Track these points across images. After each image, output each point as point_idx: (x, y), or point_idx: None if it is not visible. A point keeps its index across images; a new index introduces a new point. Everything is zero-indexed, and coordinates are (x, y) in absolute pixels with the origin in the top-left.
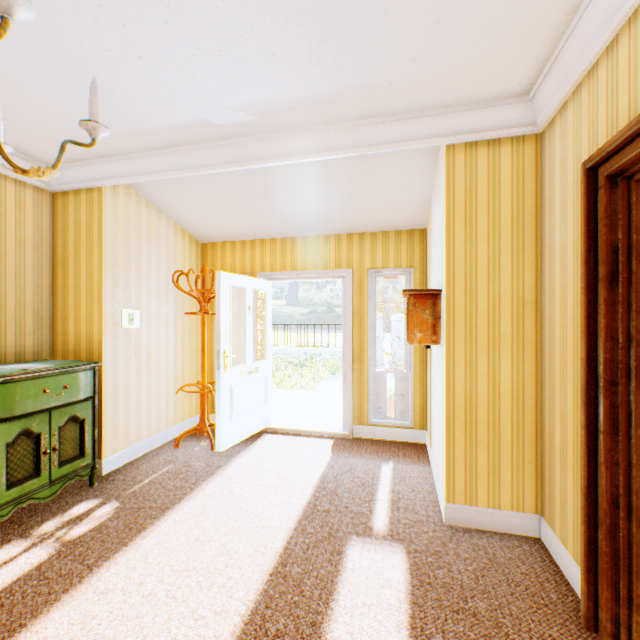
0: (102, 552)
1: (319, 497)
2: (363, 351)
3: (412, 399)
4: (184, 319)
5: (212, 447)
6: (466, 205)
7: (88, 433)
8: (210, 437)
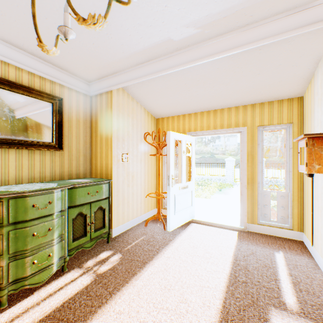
0: (115, 285)
1: (236, 270)
2: (254, 178)
3: (291, 210)
4: (148, 158)
5: (164, 228)
6: None
7: (106, 215)
8: (163, 222)
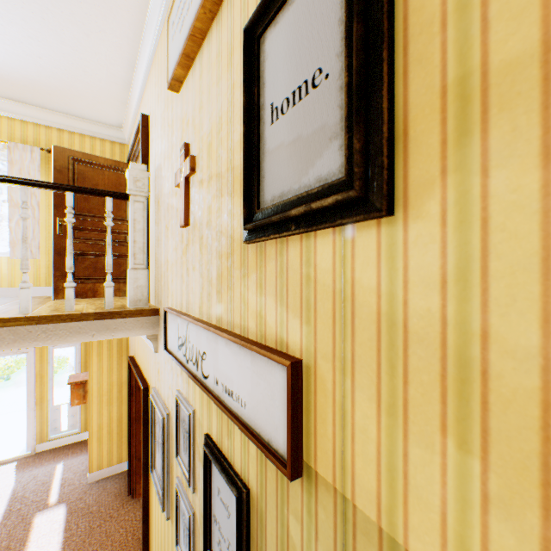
0: None
1: (14, 504)
2: (44, 396)
3: (80, 416)
4: None
5: None
6: (99, 347)
7: None
8: None
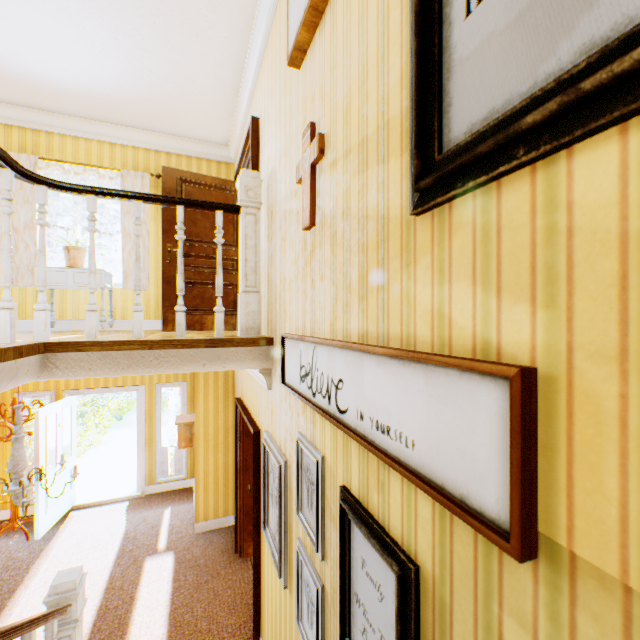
0: None
1: (126, 543)
2: (153, 437)
3: (186, 461)
4: None
5: (29, 538)
6: (205, 387)
7: None
8: (26, 531)
